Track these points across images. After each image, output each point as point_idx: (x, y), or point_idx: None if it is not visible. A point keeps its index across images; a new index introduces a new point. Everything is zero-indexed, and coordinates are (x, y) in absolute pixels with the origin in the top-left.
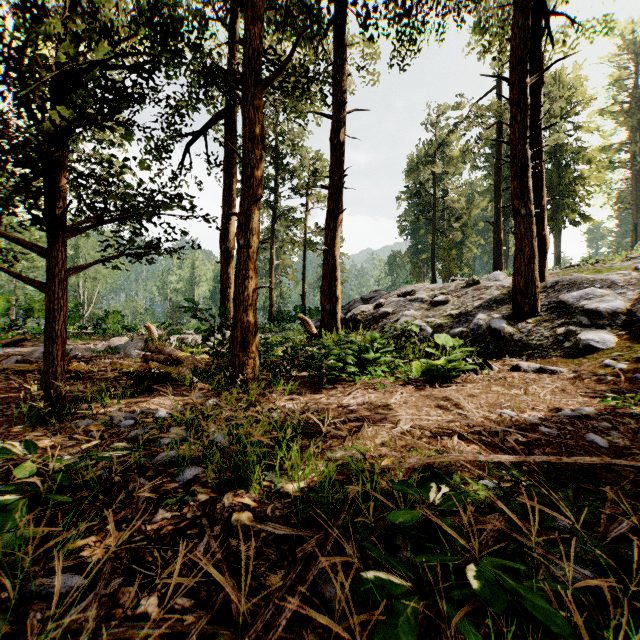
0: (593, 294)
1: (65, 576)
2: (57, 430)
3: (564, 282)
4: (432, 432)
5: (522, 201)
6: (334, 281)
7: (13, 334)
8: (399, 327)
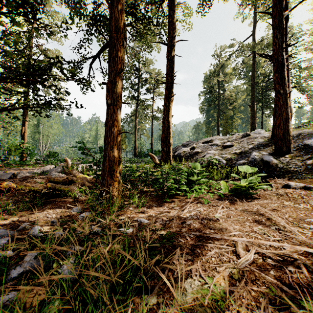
0: None
1: None
2: None
3: (304, 133)
4: (271, 258)
5: (281, 85)
6: (168, 134)
7: None
8: (206, 160)
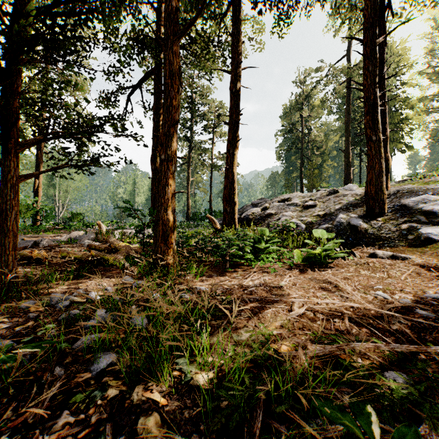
0: (427, 199)
1: None
2: (2, 311)
3: (404, 191)
4: (323, 314)
5: (373, 130)
6: (233, 191)
7: None
8: (281, 224)
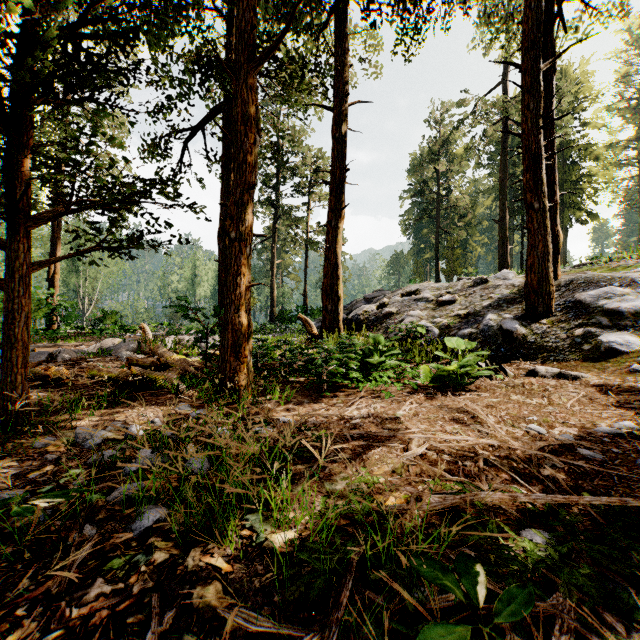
0: (612, 293)
1: None
2: (9, 451)
3: (579, 280)
4: (451, 455)
5: (535, 194)
6: (336, 280)
7: None
8: (404, 328)
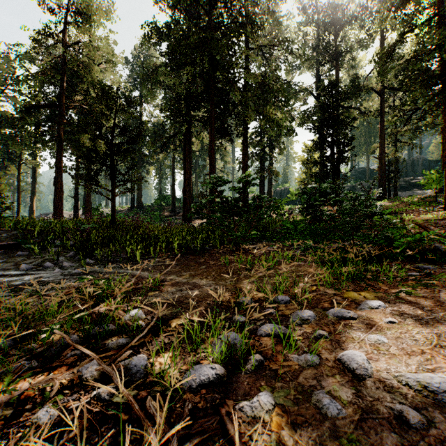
0: None
1: None
2: None
3: None
4: None
5: None
6: (33, 211)
7: None
8: None
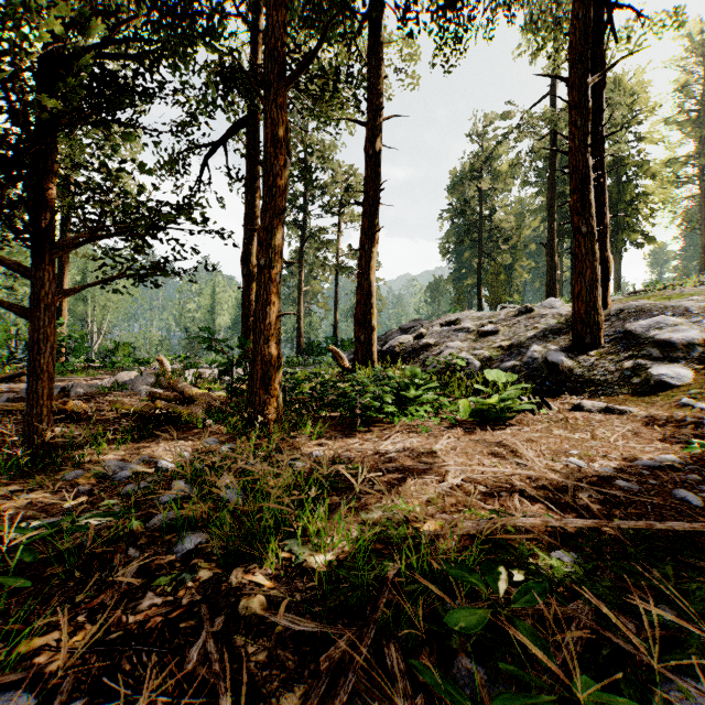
0: (664, 323)
1: (10, 694)
2: (39, 483)
3: (630, 309)
4: (487, 486)
5: (583, 217)
6: (369, 309)
7: (11, 368)
8: (443, 360)
